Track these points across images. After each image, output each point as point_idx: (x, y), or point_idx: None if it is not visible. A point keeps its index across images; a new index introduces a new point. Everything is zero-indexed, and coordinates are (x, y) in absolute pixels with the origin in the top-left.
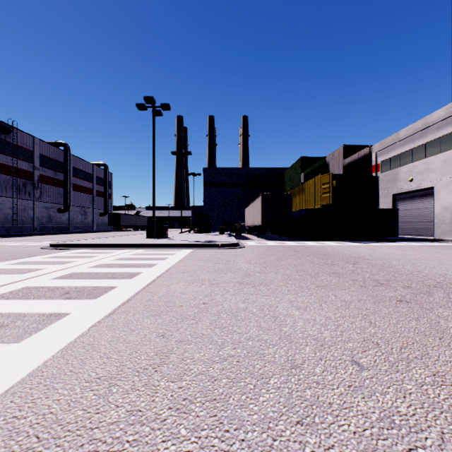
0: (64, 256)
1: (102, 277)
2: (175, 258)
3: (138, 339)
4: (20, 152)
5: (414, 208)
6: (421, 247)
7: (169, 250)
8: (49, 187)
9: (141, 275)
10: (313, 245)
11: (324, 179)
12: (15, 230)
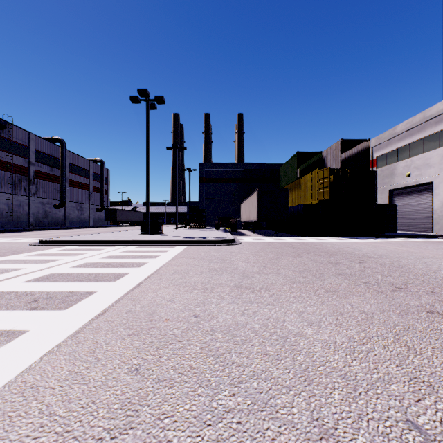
0: (50, 254)
1: (82, 279)
2: (167, 256)
3: (101, 376)
4: (15, 147)
5: (412, 204)
6: (424, 243)
7: (162, 247)
8: (45, 183)
9: (127, 277)
10: (311, 241)
11: (321, 174)
12: (11, 226)
